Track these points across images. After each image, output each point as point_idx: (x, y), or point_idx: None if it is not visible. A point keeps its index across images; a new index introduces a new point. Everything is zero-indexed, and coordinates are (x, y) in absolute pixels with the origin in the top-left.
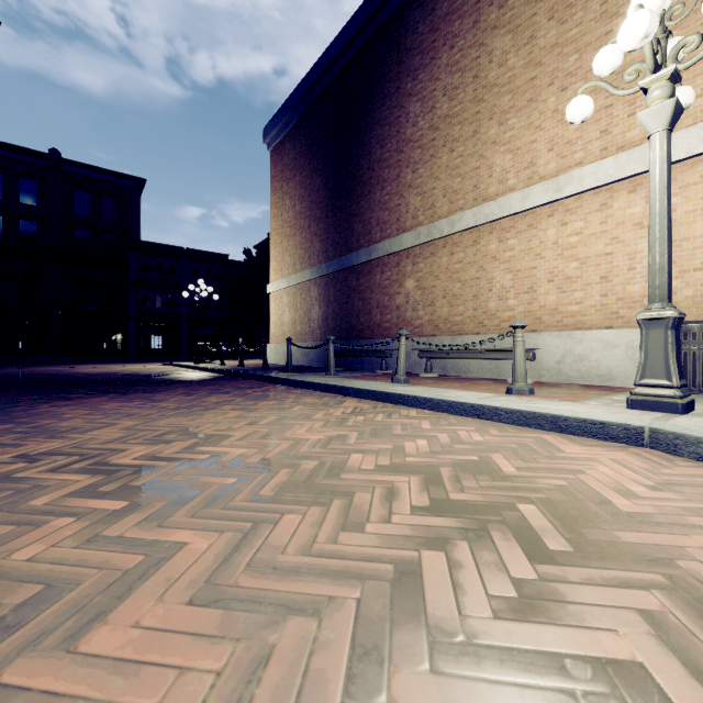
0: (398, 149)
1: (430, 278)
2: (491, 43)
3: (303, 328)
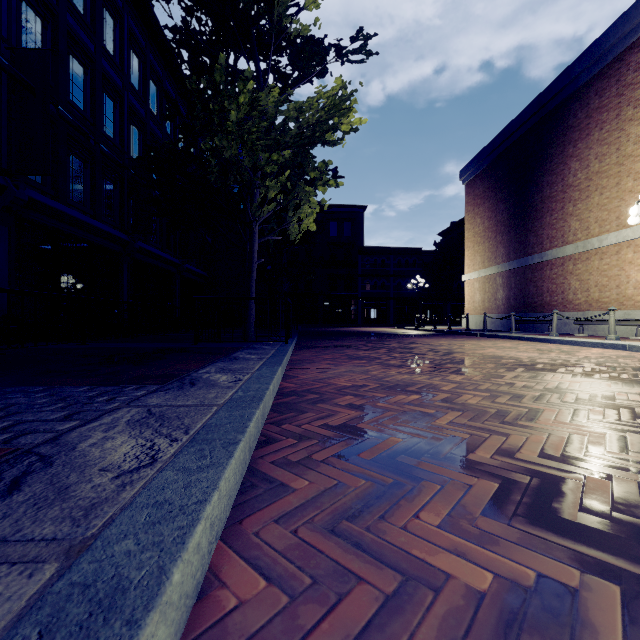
0: (562, 191)
1: (585, 274)
2: (628, 129)
3: (490, 305)
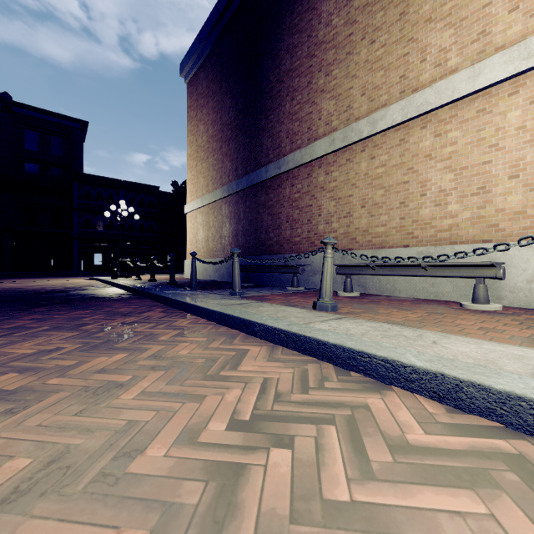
0: (309, 55)
1: (345, 187)
2: None
3: (215, 245)
